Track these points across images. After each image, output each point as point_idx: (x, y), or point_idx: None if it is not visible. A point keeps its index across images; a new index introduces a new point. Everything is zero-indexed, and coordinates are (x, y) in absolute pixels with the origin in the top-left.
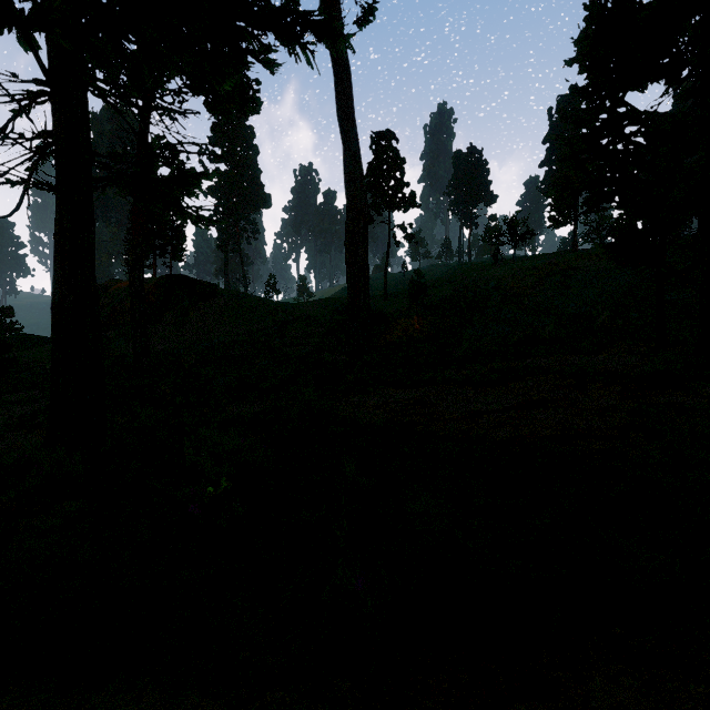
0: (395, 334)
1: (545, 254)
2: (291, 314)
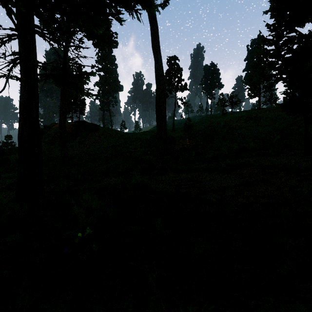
0: (178, 147)
1: (245, 110)
2: (131, 138)
